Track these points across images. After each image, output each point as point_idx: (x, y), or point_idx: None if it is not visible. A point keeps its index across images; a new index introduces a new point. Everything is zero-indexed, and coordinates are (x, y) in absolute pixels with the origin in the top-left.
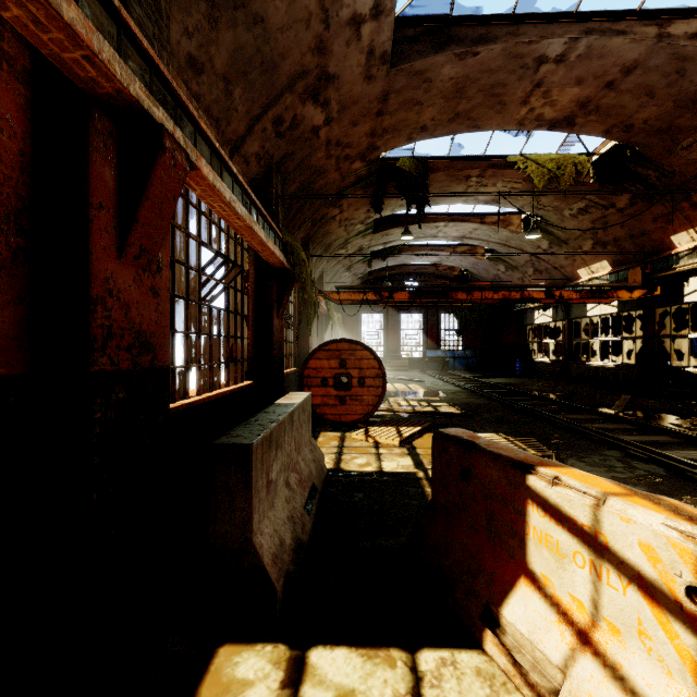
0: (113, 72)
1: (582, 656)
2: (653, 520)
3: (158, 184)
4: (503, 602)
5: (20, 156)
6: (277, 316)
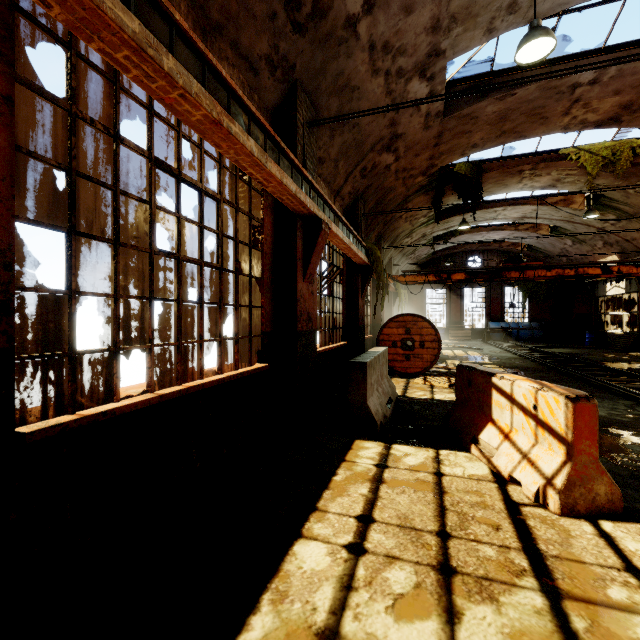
0: (310, 208)
1: (504, 442)
2: (526, 384)
3: (318, 245)
4: (480, 433)
5: (272, 243)
6: (360, 298)
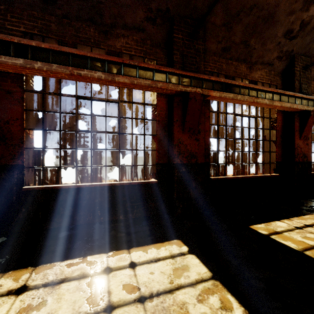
0: (301, 109)
1: None
2: None
3: (309, 122)
4: None
5: (281, 125)
6: None
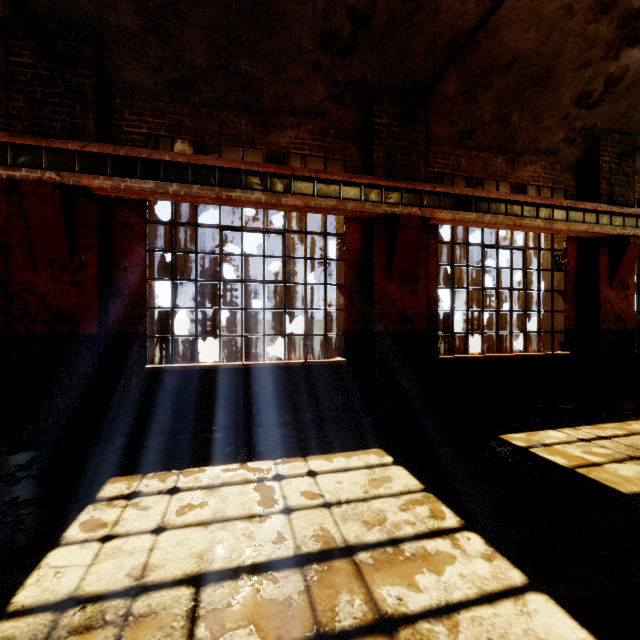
0: (608, 233)
1: None
2: None
3: (626, 257)
4: None
5: (576, 263)
6: None
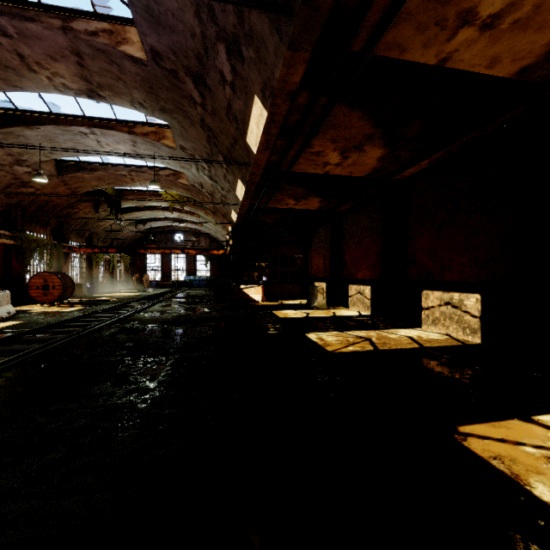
0: None
1: None
2: None
3: None
4: None
5: None
6: (16, 262)
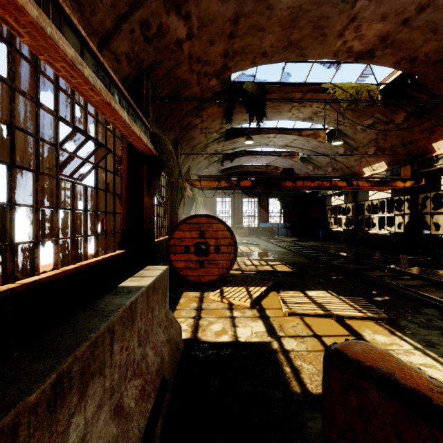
0: None
1: None
2: None
3: None
4: None
5: None
6: (147, 195)
